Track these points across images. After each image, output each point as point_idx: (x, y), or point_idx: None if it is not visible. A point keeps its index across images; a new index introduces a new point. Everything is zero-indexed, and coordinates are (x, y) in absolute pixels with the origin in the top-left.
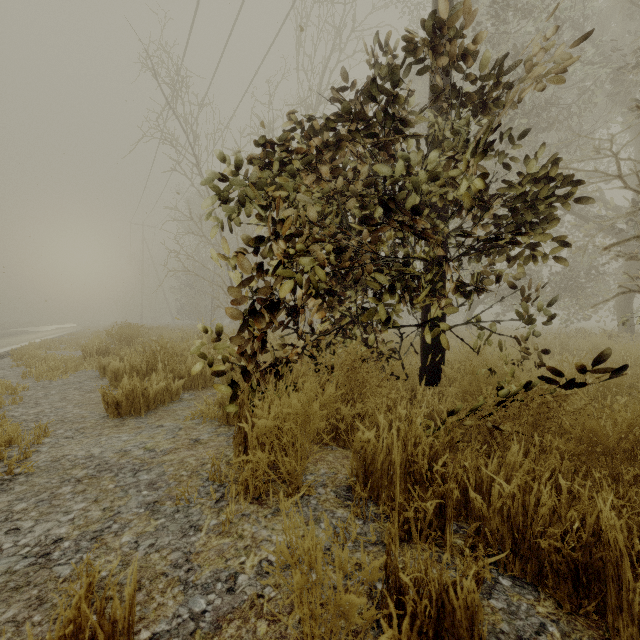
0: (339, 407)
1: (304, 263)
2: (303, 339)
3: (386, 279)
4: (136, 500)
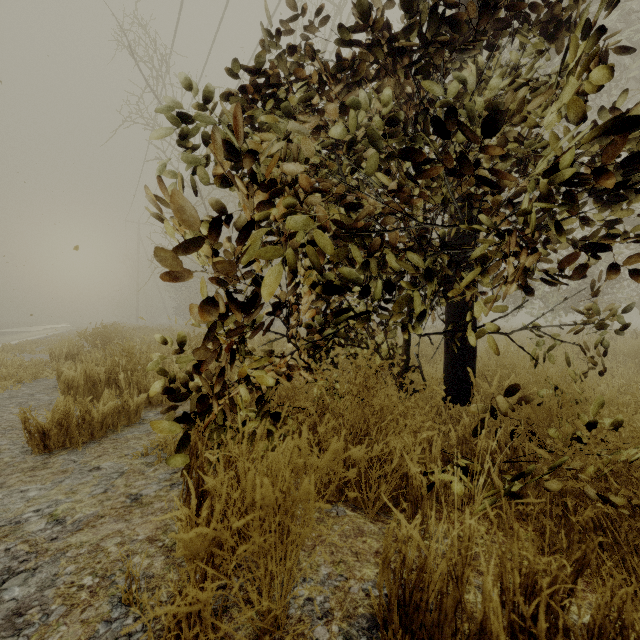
0: (346, 444)
1: (292, 222)
2: (296, 346)
3: (419, 258)
4: None
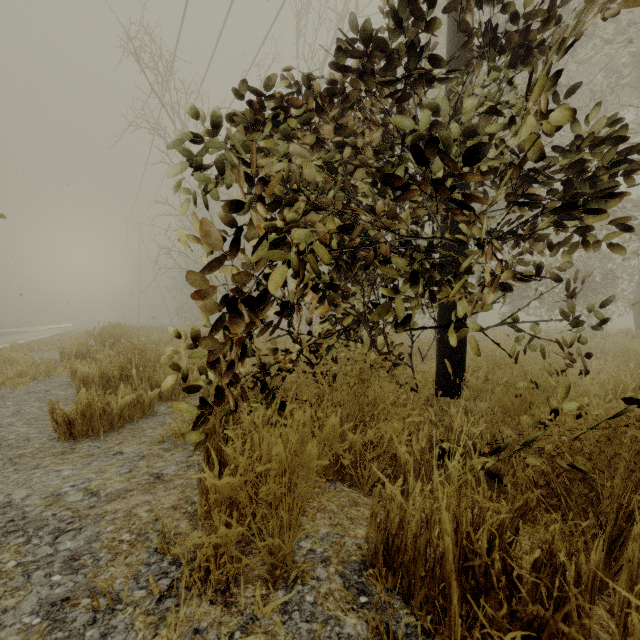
0: (344, 430)
1: (297, 238)
2: (298, 343)
3: (407, 265)
4: (36, 596)
